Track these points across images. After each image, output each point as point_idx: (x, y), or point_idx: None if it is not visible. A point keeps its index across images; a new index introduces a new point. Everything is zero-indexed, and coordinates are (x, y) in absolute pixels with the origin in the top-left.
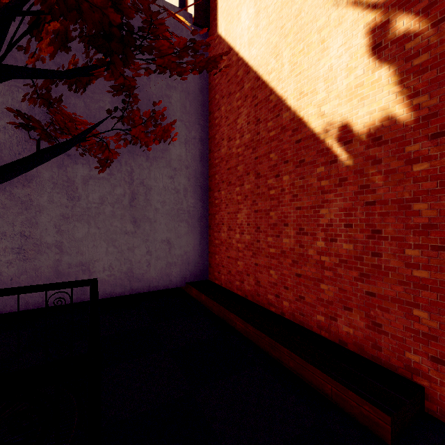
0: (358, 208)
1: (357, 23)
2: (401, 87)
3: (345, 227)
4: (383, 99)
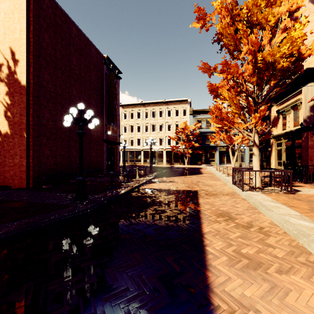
0: (2, 151)
1: (2, 107)
2: (9, 127)
3: (0, 155)
4: (6, 128)
